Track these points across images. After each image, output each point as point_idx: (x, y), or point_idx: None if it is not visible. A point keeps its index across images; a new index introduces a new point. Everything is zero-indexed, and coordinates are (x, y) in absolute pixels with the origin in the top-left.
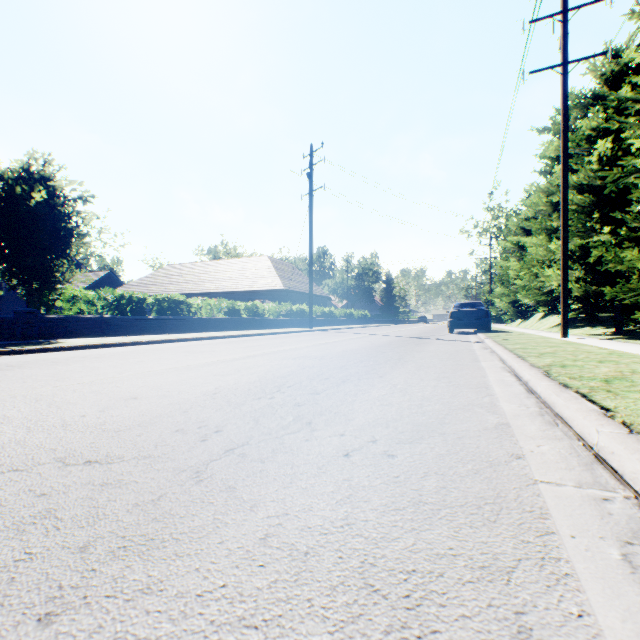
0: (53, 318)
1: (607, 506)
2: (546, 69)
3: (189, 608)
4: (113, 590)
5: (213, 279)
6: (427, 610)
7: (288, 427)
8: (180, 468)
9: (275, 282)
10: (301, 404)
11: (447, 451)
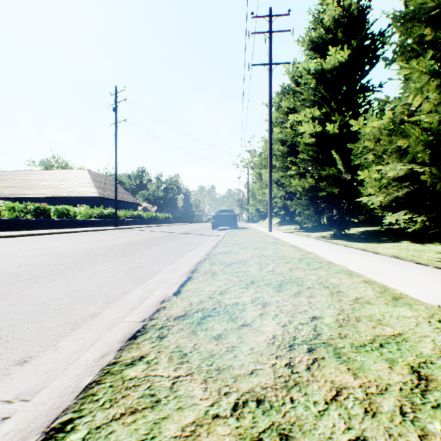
0: None
1: None
2: (261, 65)
3: None
4: None
5: (34, 186)
6: None
7: None
8: None
9: (92, 191)
10: None
11: None
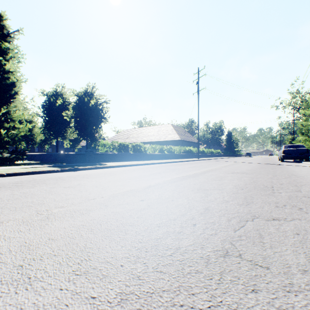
0: (98, 153)
1: None
2: None
3: None
4: None
5: (145, 136)
6: None
7: None
8: None
9: (175, 136)
10: (307, 197)
11: None
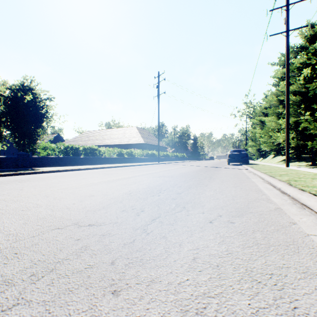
0: (36, 157)
1: None
2: (278, 34)
3: (177, 289)
4: (138, 281)
5: (109, 138)
6: (288, 290)
7: (175, 209)
8: (135, 228)
9: (140, 139)
10: (175, 198)
11: (258, 220)
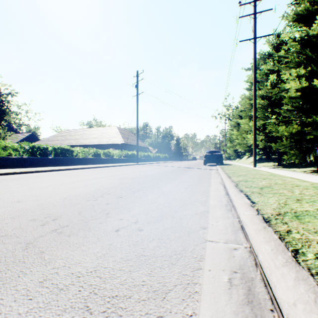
0: None
1: (234, 252)
2: (247, 40)
3: None
4: None
5: (88, 138)
6: None
7: (94, 216)
8: (18, 242)
9: (120, 140)
10: (109, 203)
11: (171, 226)
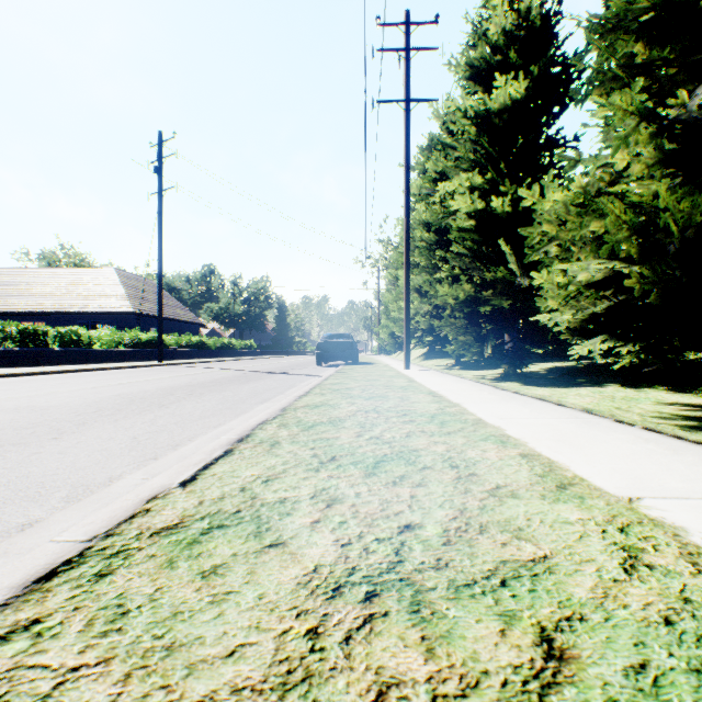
0: None
1: None
2: (392, 102)
3: None
4: None
5: (24, 294)
6: None
7: None
8: None
9: (121, 302)
10: None
11: None
